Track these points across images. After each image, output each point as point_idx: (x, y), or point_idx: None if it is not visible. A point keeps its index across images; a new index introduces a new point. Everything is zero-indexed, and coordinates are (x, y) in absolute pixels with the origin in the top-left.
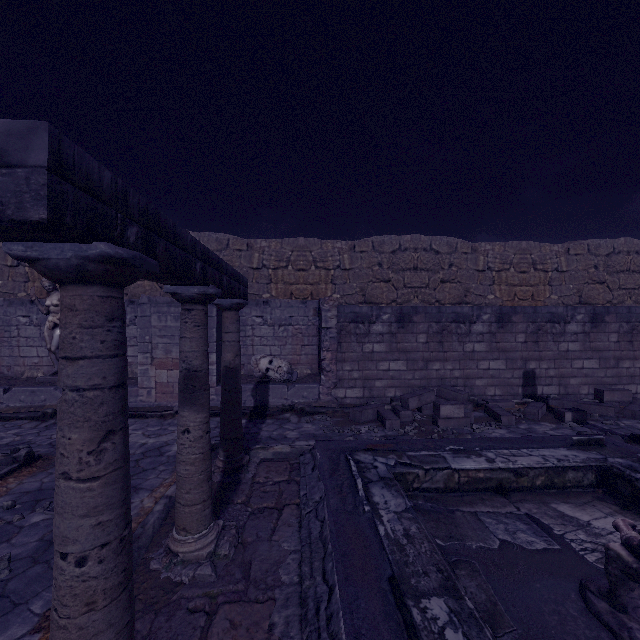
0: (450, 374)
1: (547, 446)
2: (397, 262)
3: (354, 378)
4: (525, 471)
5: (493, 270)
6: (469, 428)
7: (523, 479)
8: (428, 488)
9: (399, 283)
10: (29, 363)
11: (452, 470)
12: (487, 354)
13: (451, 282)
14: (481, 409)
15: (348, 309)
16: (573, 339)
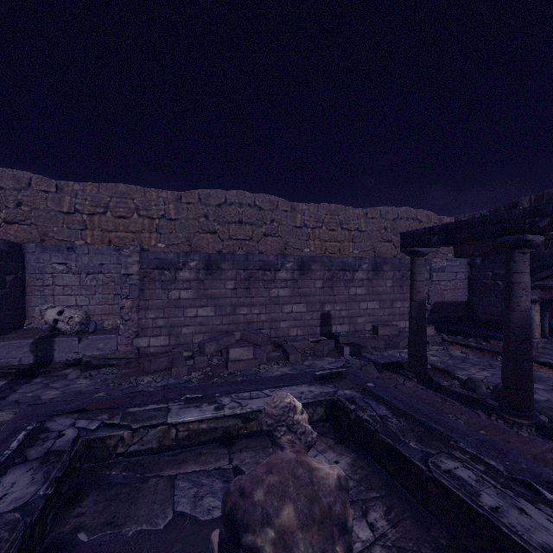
0: (257, 318)
1: (293, 383)
2: (223, 215)
3: (159, 326)
4: (254, 415)
5: (309, 227)
6: (257, 369)
7: (252, 424)
8: (138, 451)
9: (225, 235)
10: None
11: (168, 425)
12: (290, 299)
13: (273, 236)
14: (281, 349)
15: (152, 255)
16: (360, 285)
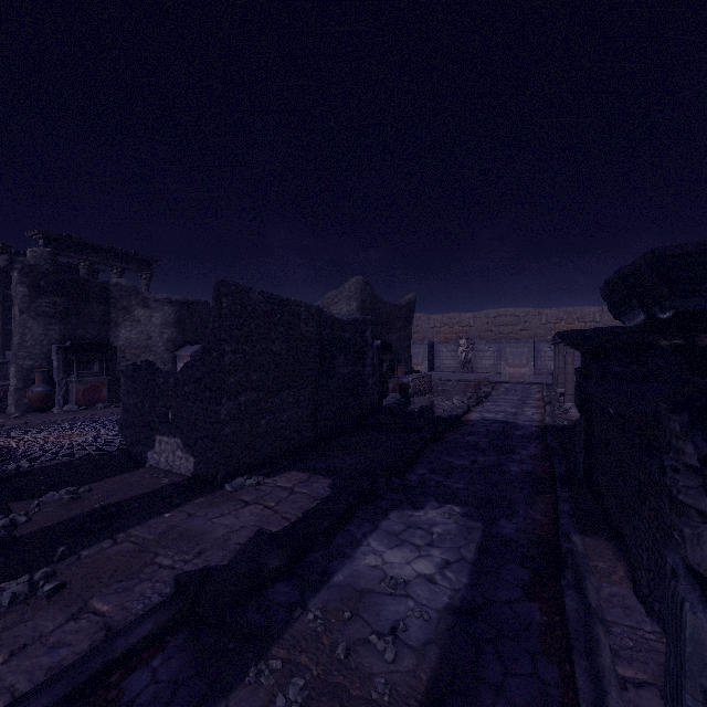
0: None
1: None
2: None
3: None
4: None
5: None
6: None
7: None
8: None
9: None
10: (446, 366)
11: None
12: None
13: None
14: None
15: None
16: None
